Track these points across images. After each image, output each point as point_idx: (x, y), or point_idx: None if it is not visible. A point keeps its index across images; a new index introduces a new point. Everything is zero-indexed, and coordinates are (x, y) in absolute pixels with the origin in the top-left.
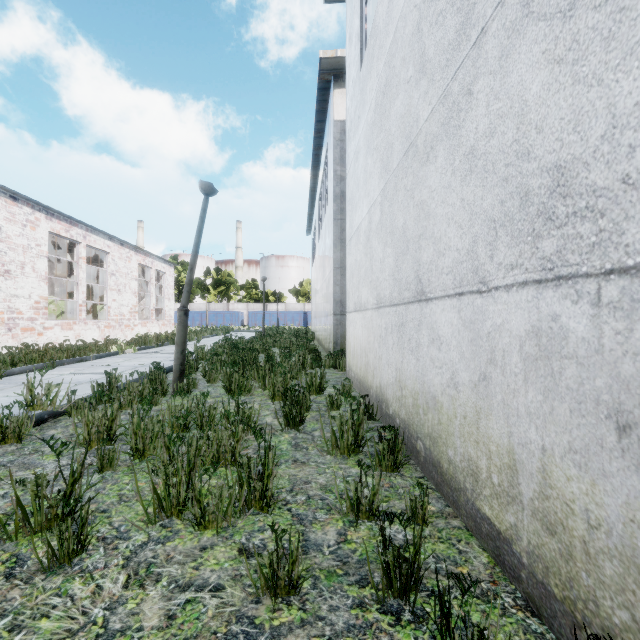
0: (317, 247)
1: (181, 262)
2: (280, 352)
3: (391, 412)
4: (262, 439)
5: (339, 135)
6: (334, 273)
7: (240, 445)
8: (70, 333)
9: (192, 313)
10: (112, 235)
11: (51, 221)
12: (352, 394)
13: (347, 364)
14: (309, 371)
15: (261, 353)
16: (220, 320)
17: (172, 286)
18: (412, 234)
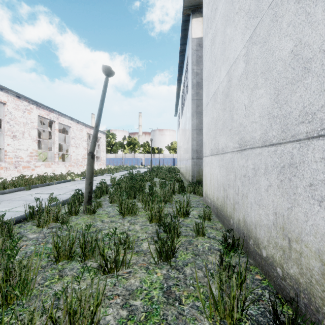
0: (181, 121)
1: (111, 133)
2: (159, 181)
3: (265, 255)
4: (135, 277)
5: (195, 47)
6: (192, 133)
7: (100, 311)
8: (49, 169)
9: (116, 159)
10: (72, 117)
11: (39, 109)
12: (211, 218)
13: (204, 192)
14: (177, 195)
15: (148, 181)
16: (130, 162)
17: (105, 144)
18: (322, 45)
